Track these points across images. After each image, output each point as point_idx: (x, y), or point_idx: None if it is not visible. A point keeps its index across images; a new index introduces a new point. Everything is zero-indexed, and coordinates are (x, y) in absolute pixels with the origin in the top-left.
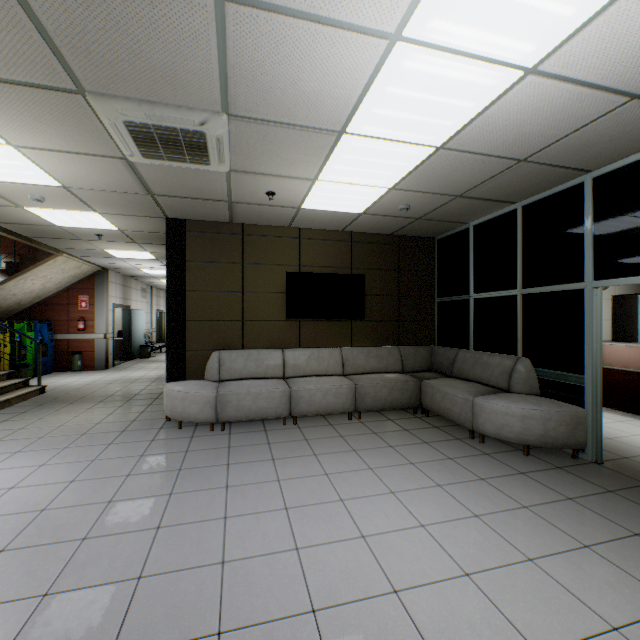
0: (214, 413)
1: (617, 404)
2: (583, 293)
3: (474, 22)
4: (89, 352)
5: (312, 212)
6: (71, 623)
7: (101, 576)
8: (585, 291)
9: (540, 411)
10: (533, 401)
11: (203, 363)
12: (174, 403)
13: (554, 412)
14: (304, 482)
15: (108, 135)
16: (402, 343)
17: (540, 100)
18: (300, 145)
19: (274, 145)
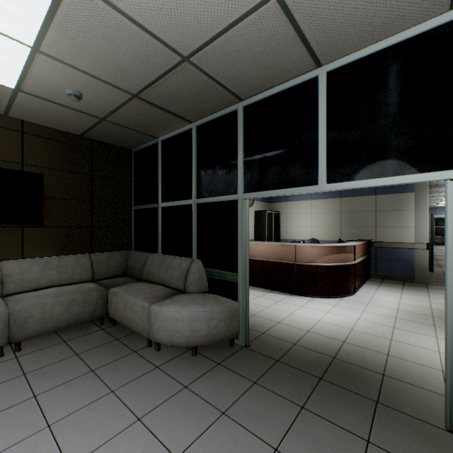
0: None
1: (257, 283)
2: (237, 203)
3: None
4: None
5: None
6: None
7: None
8: (239, 202)
9: (206, 312)
10: (201, 302)
11: None
12: None
13: (216, 310)
14: None
15: None
16: (96, 250)
17: None
18: None
19: None
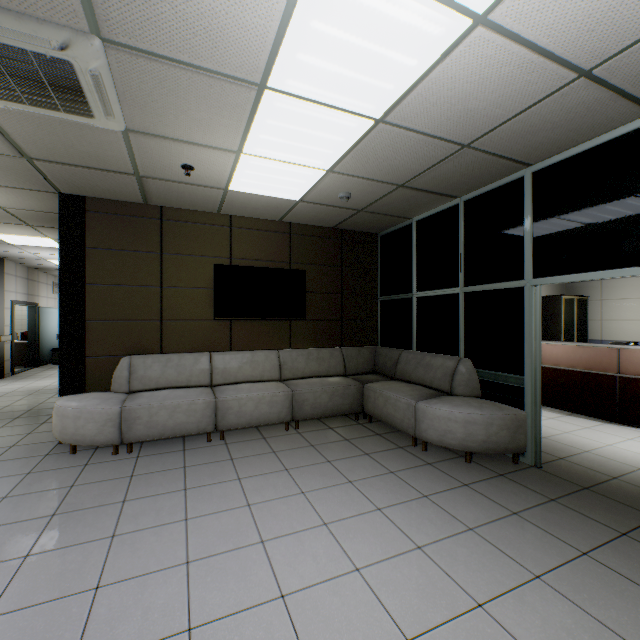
0: (118, 433)
1: (547, 401)
2: (523, 291)
3: None
4: None
5: (242, 196)
6: None
7: None
8: (525, 289)
9: (483, 415)
10: (475, 404)
11: (110, 371)
12: (64, 423)
13: (496, 416)
14: (219, 519)
15: None
16: (345, 344)
17: (488, 65)
18: (212, 100)
19: (178, 96)
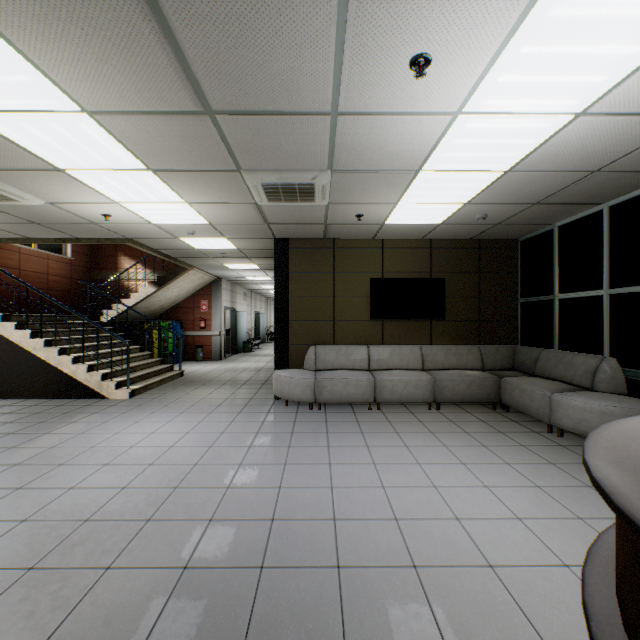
0: (313, 395)
1: None
2: None
3: (520, 96)
4: (208, 346)
5: (394, 226)
6: (247, 501)
7: (256, 483)
8: None
9: (620, 408)
10: (614, 399)
11: (302, 355)
12: (282, 386)
13: (636, 410)
14: (388, 449)
15: (248, 191)
16: (482, 342)
17: (597, 130)
18: (384, 182)
19: (364, 184)
